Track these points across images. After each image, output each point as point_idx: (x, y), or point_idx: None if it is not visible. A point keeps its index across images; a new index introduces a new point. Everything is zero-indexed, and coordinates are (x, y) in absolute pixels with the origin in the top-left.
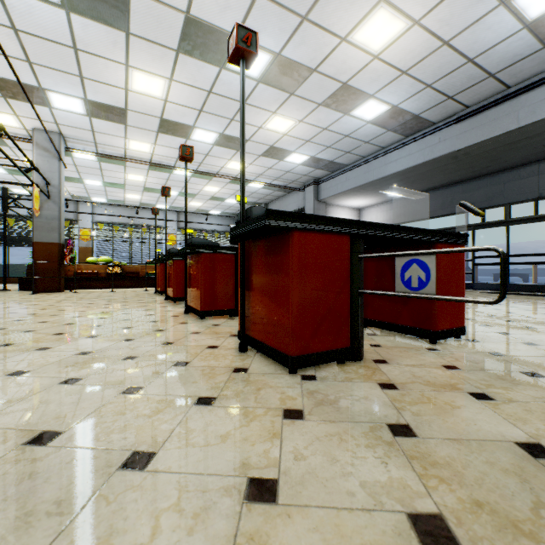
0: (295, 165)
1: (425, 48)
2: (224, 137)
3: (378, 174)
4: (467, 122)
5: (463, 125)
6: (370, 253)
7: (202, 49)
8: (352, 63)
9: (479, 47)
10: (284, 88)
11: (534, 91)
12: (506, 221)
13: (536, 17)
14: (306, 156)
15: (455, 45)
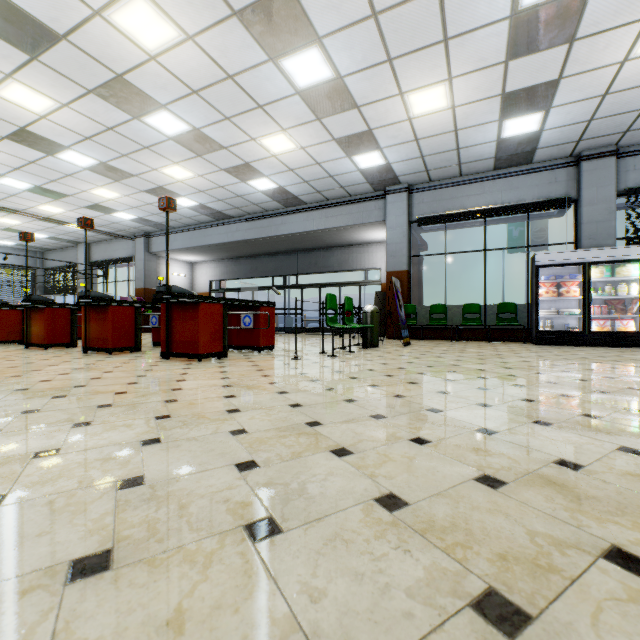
0: (123, 220)
1: (210, 185)
2: (41, 188)
3: (200, 242)
4: (251, 223)
5: (249, 225)
6: (157, 311)
7: (32, 143)
8: (165, 179)
9: (241, 192)
10: (110, 177)
11: (278, 218)
12: (284, 286)
13: (262, 190)
14: (134, 216)
15: (227, 189)
